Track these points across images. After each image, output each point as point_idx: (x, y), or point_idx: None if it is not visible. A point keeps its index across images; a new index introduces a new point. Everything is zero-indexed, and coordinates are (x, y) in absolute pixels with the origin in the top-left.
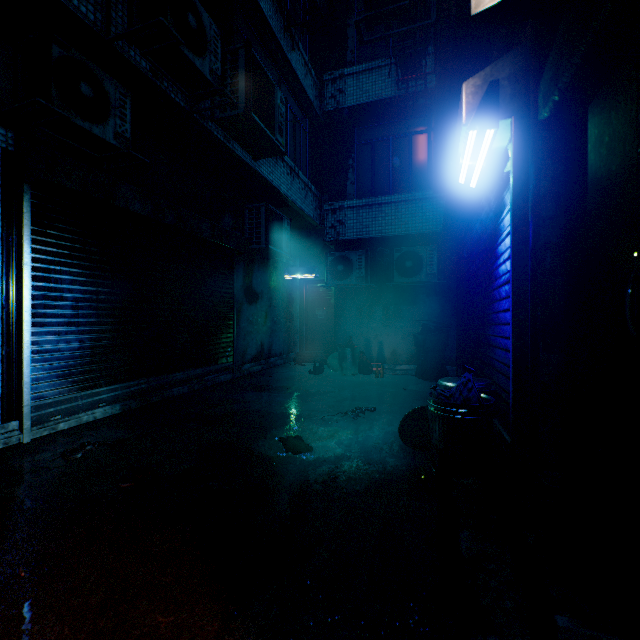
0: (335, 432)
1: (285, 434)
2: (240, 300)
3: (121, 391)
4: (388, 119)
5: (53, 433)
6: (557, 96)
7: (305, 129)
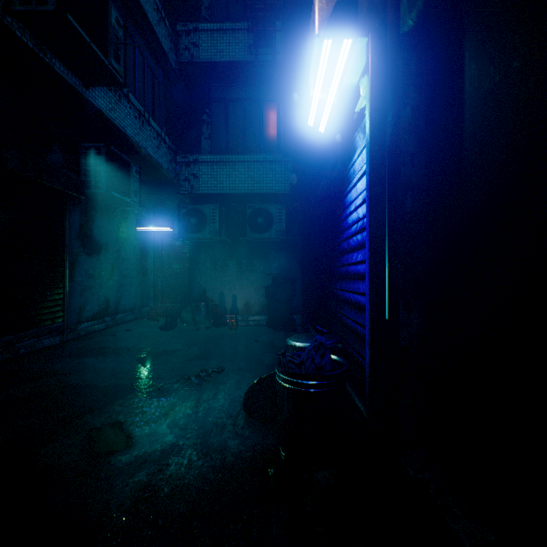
0: (171, 407)
1: (102, 420)
2: (75, 251)
3: None
4: (242, 82)
5: None
6: None
7: (158, 78)
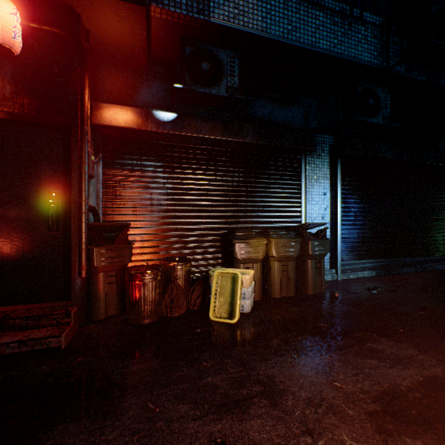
0: None
1: None
2: None
3: (375, 264)
4: None
5: (347, 279)
6: None
7: None
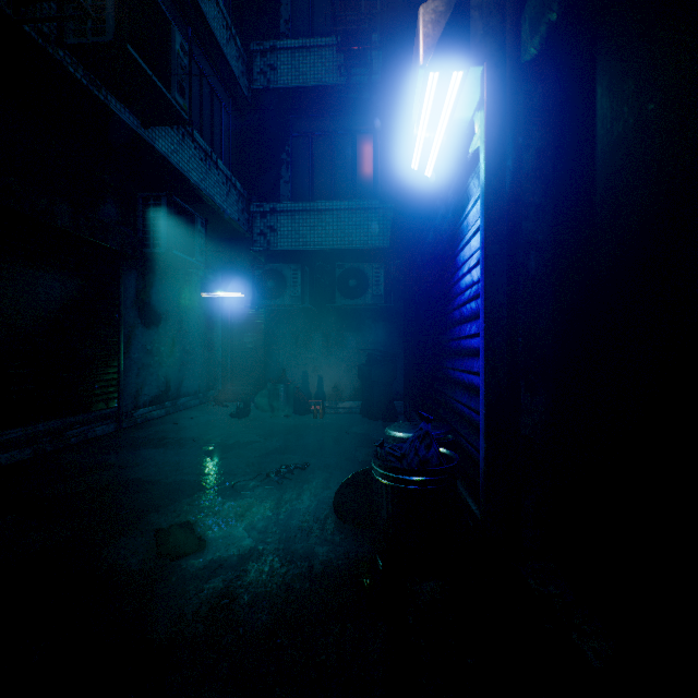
0: (248, 508)
1: (169, 520)
2: (131, 322)
3: None
4: (329, 110)
5: None
6: (556, 12)
7: (228, 109)
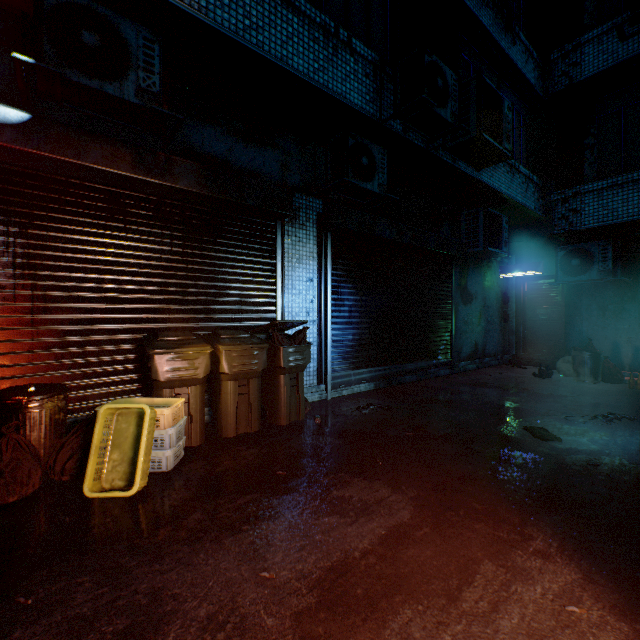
0: (584, 431)
1: (525, 424)
2: (456, 301)
3: (374, 373)
4: None
5: (340, 396)
6: None
7: (525, 118)
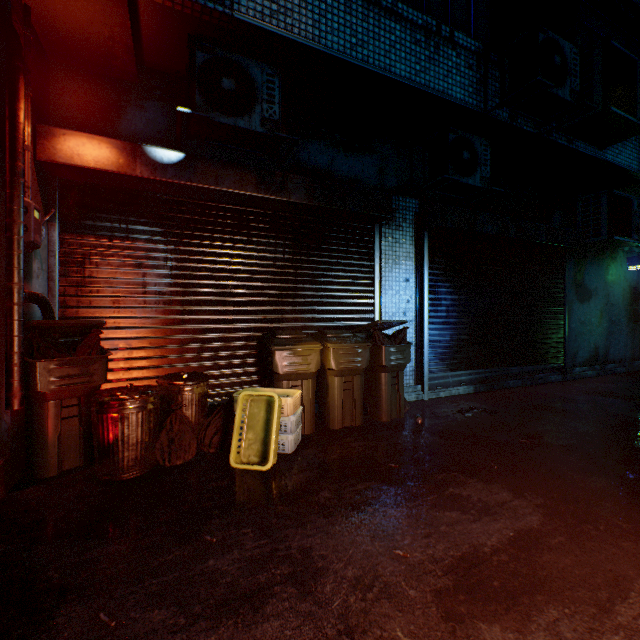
0: None
1: None
2: (569, 299)
3: (473, 376)
4: None
5: (437, 398)
6: None
7: None
